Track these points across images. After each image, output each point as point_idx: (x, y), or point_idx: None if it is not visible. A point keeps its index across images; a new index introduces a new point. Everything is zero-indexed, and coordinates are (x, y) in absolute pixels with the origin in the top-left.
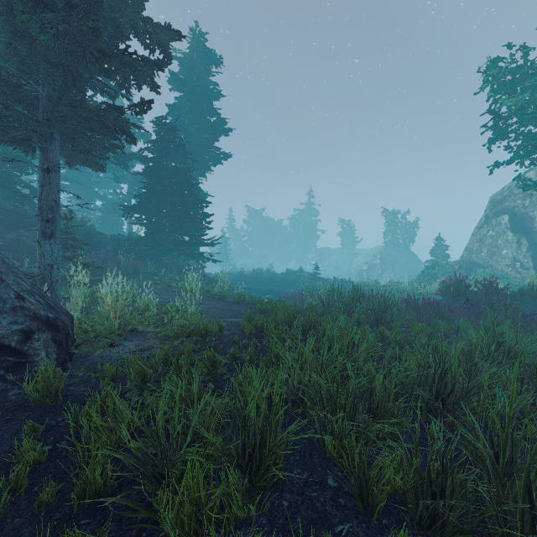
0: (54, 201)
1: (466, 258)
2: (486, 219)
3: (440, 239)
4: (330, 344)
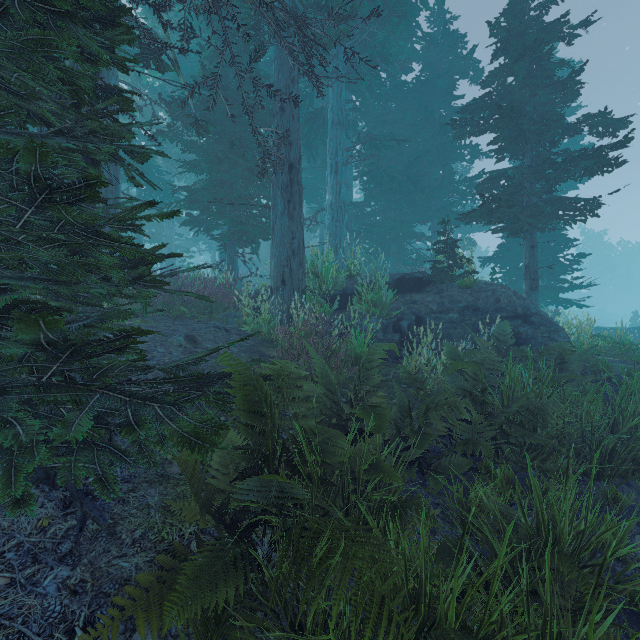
0: (536, 266)
1: None
2: None
3: None
4: None
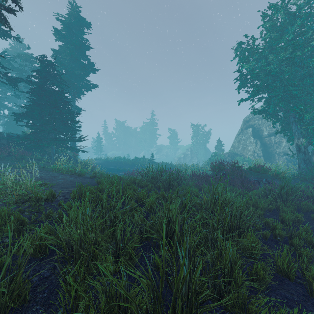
0: None
1: (231, 151)
2: (241, 130)
3: (220, 140)
4: (102, 205)
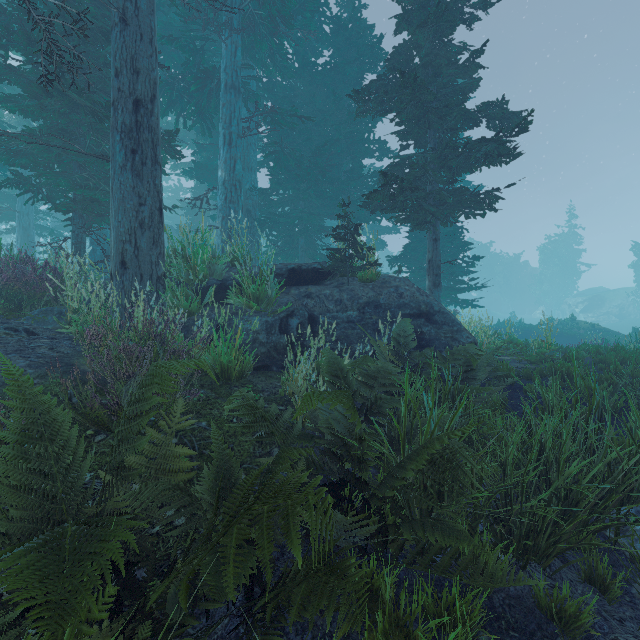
0: (439, 261)
1: None
2: None
3: None
4: None
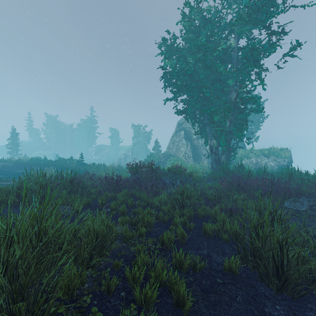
0: None
1: (166, 152)
2: (176, 132)
3: (157, 142)
4: None
